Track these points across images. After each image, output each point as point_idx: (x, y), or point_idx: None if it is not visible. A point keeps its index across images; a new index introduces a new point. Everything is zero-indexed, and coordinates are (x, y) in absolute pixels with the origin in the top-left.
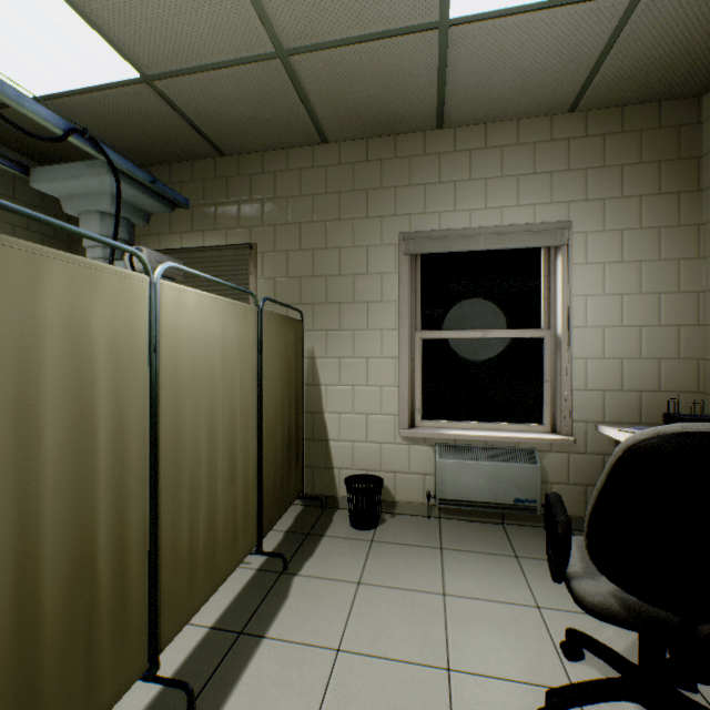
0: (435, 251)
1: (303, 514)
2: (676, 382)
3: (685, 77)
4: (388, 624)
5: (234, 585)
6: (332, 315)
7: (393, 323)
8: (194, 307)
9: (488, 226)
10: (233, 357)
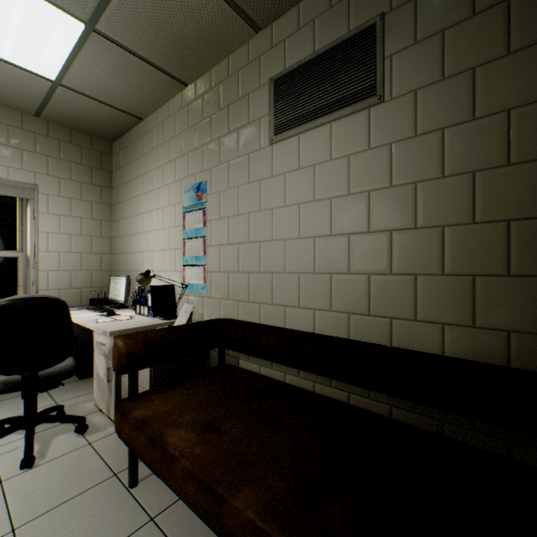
0: None
1: None
2: (101, 282)
3: (100, 131)
4: None
5: None
6: None
7: None
8: None
9: None
10: None
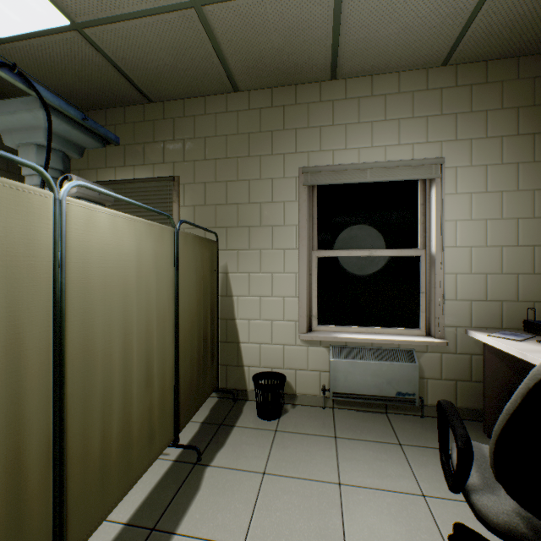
0: (329, 182)
1: (217, 405)
2: (531, 293)
3: None
4: (290, 516)
5: (152, 477)
6: (242, 237)
7: (294, 243)
8: (107, 226)
9: (374, 162)
10: (149, 273)
